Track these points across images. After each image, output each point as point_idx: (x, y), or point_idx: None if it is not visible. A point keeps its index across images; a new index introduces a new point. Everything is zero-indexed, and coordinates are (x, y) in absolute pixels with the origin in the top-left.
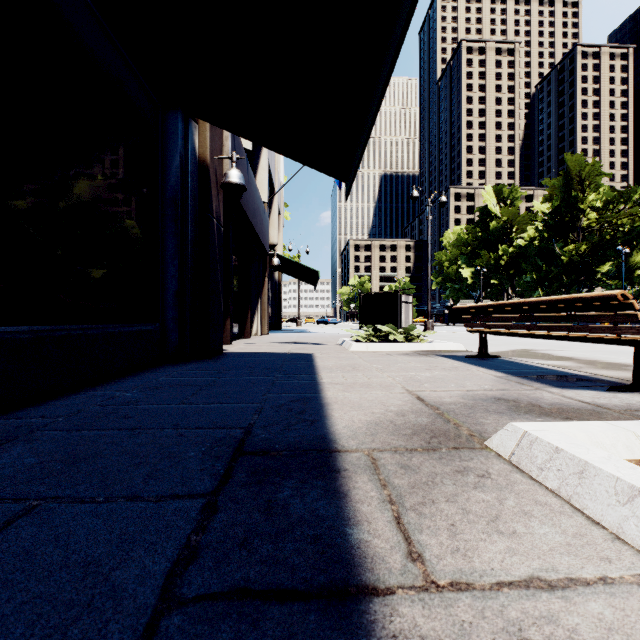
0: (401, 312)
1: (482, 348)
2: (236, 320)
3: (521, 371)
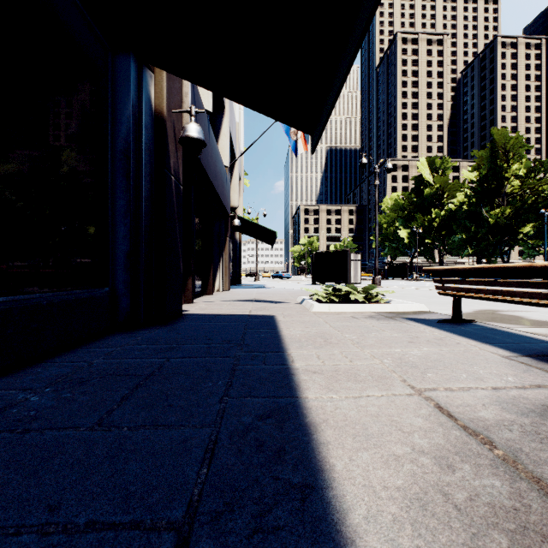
0: (350, 269)
1: (456, 312)
2: (199, 278)
3: (522, 346)
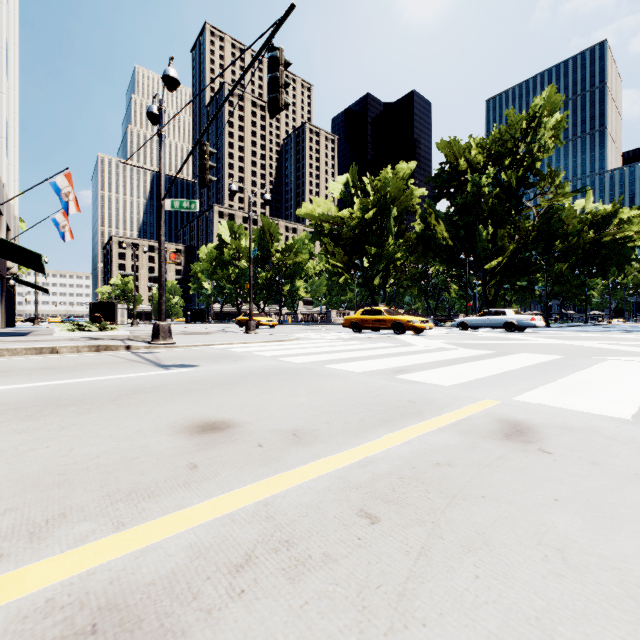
0: (118, 315)
1: None
2: None
3: None
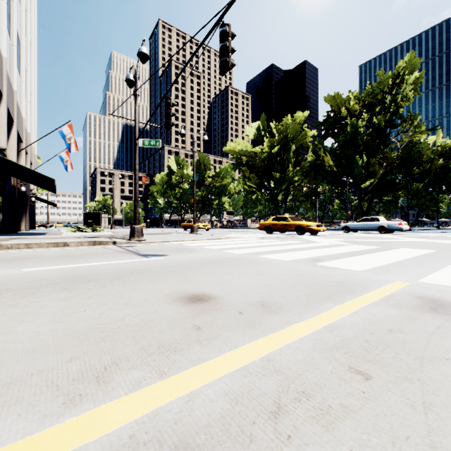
0: (102, 221)
1: None
2: None
3: None
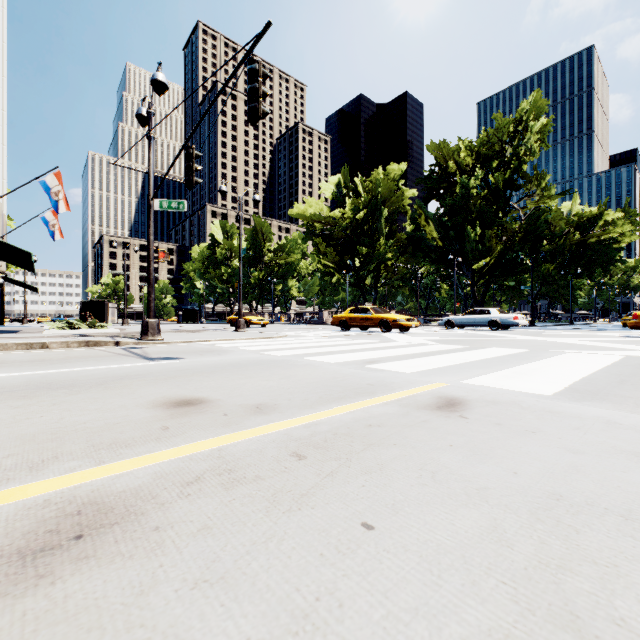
0: (109, 314)
1: None
2: None
3: None
